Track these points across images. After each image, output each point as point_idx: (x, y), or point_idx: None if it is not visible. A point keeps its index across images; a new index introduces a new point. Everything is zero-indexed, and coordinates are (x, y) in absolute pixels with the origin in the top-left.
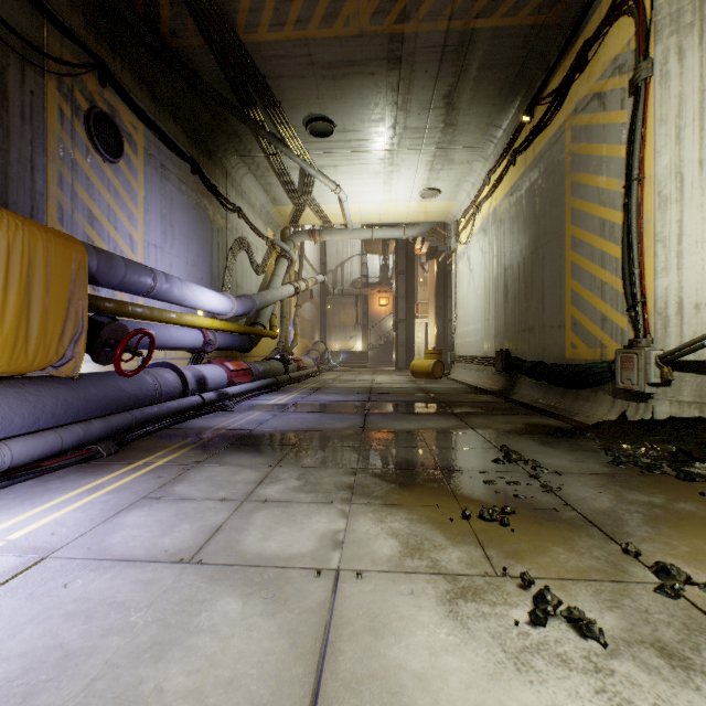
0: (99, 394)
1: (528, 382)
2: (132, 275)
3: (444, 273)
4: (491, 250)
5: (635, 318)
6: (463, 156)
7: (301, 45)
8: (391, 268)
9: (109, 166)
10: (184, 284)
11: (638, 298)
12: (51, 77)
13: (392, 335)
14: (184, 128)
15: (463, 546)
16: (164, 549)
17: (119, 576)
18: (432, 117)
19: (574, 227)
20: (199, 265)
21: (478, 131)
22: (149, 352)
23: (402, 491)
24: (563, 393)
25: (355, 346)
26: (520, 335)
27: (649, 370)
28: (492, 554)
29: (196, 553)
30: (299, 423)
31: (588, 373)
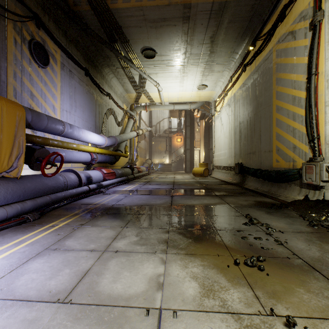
0: (32, 186)
1: (252, 179)
2: (51, 124)
3: (208, 126)
4: (232, 114)
5: (314, 146)
6: (219, 68)
7: (139, 10)
8: (182, 124)
9: (42, 69)
10: (80, 129)
11: (315, 136)
12: (9, 22)
13: (183, 156)
14: (81, 53)
15: (239, 287)
16: (49, 290)
17: (13, 315)
18: (204, 48)
19: (277, 101)
20: (89, 121)
21: (226, 55)
22: (60, 164)
23: (195, 244)
24: (271, 184)
25: (165, 161)
26: (248, 156)
27: (322, 173)
28: (259, 294)
29: (69, 293)
30: (138, 200)
31: (286, 175)
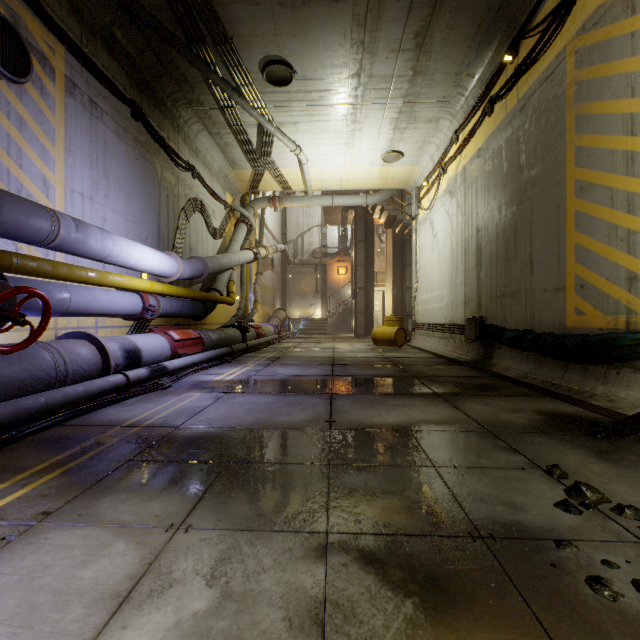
0: None
1: (511, 352)
2: (14, 214)
3: (401, 242)
4: (459, 212)
5: None
6: (430, 112)
7: None
8: (349, 239)
9: (9, 85)
10: (107, 235)
11: None
12: None
13: (350, 303)
14: (123, 66)
15: None
16: None
17: None
18: (401, 62)
19: (580, 170)
20: (142, 222)
21: (448, 82)
22: (42, 319)
23: (435, 637)
24: (563, 367)
25: (315, 314)
26: (498, 301)
27: None
28: None
29: None
30: (245, 412)
31: (610, 346)
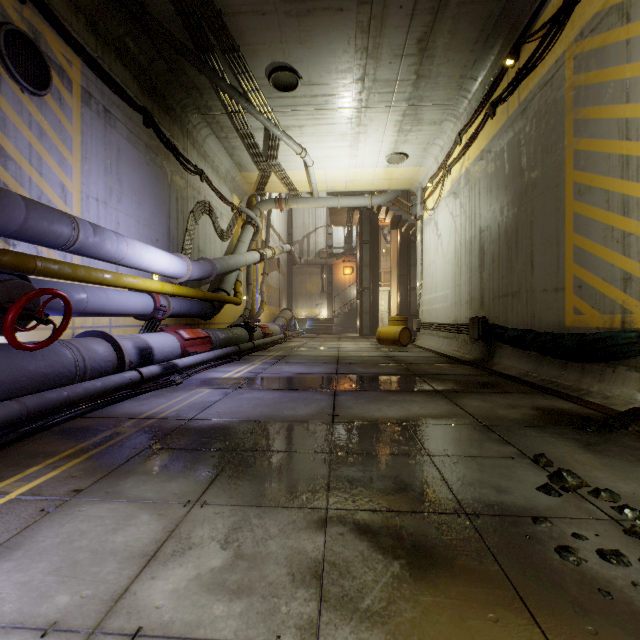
0: None
1: (512, 351)
2: (39, 220)
3: (406, 242)
4: (463, 213)
5: None
6: (434, 114)
7: None
8: (355, 239)
9: (31, 98)
10: (122, 239)
11: None
12: None
13: (356, 303)
14: (135, 75)
15: None
16: None
17: None
18: (404, 67)
19: (578, 173)
20: (153, 225)
21: (451, 85)
22: (64, 319)
23: (417, 589)
24: (562, 366)
25: (321, 314)
26: (500, 301)
27: None
28: None
29: None
30: (252, 407)
31: (606, 344)
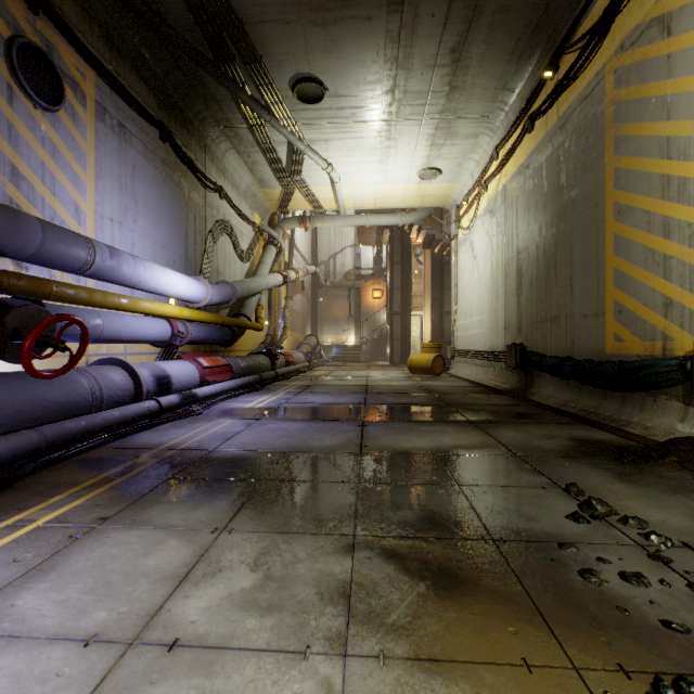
0: None
1: (551, 380)
2: (55, 243)
3: (440, 263)
4: (500, 233)
5: None
6: (469, 128)
7: None
8: (384, 260)
9: (44, 114)
10: (139, 261)
11: None
12: None
13: (386, 329)
14: (151, 87)
15: None
16: None
17: None
18: (437, 78)
19: (619, 192)
20: (170, 246)
21: (487, 97)
22: (81, 346)
23: (441, 606)
24: (602, 395)
25: (348, 340)
26: (538, 327)
27: None
28: None
29: None
30: (277, 437)
31: (646, 372)
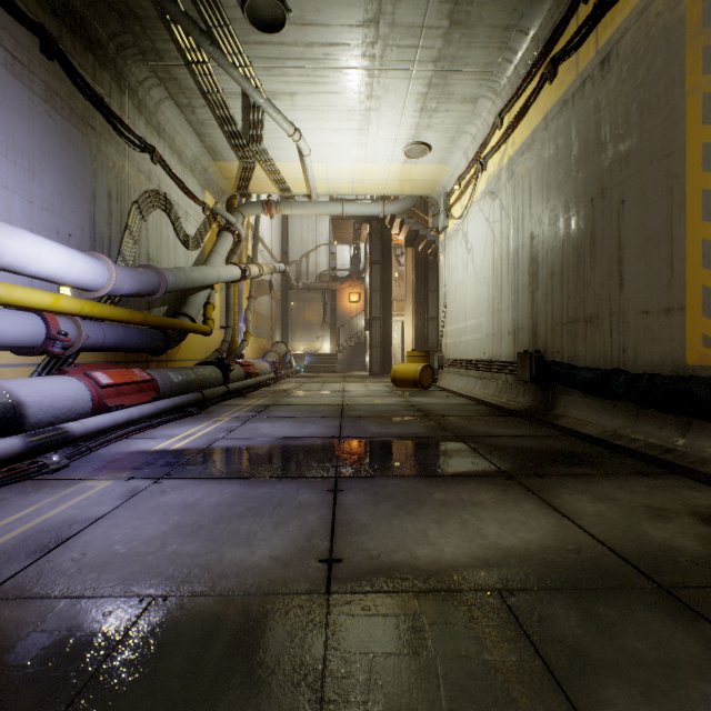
0: None
1: (585, 400)
2: None
3: (424, 263)
4: (505, 216)
5: None
6: (468, 87)
7: None
8: (362, 260)
9: None
10: None
11: None
12: None
13: (364, 336)
14: None
15: None
16: None
17: None
18: (434, 4)
19: None
20: (62, 212)
21: (494, 41)
22: None
23: None
24: (680, 425)
25: (323, 348)
26: (564, 329)
27: None
28: None
29: None
30: (163, 536)
31: None
